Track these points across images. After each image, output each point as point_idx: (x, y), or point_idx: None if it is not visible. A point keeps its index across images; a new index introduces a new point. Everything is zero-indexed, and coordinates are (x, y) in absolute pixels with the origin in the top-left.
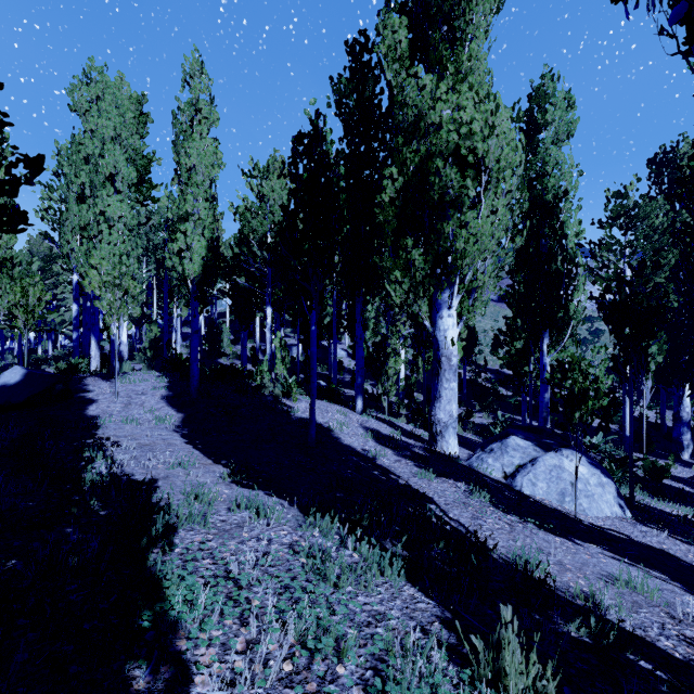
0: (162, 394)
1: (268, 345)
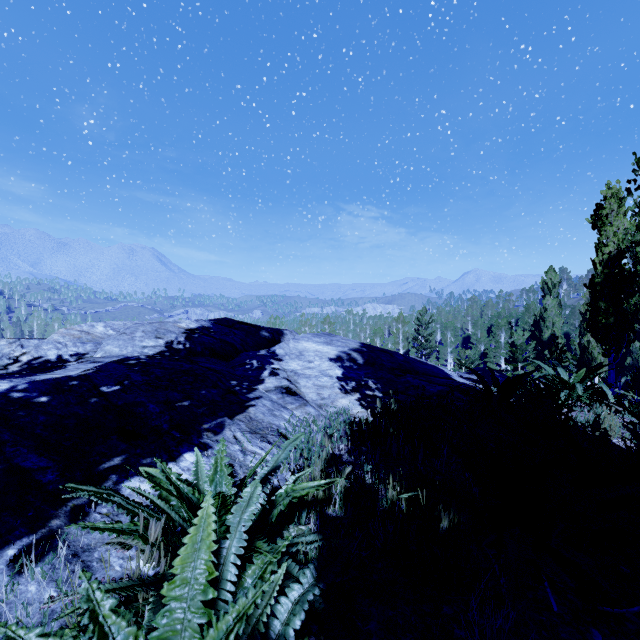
0: None
1: None
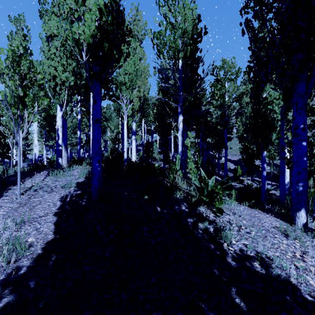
0: (67, 192)
1: (179, 147)
